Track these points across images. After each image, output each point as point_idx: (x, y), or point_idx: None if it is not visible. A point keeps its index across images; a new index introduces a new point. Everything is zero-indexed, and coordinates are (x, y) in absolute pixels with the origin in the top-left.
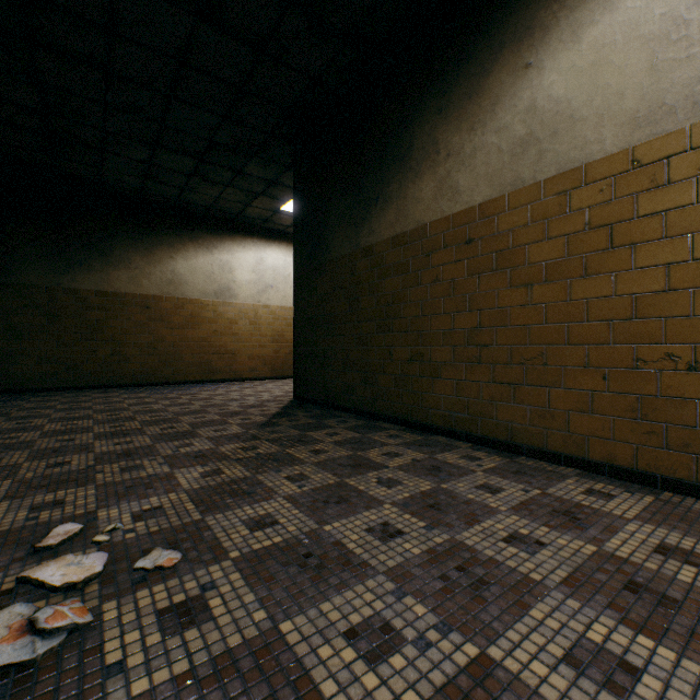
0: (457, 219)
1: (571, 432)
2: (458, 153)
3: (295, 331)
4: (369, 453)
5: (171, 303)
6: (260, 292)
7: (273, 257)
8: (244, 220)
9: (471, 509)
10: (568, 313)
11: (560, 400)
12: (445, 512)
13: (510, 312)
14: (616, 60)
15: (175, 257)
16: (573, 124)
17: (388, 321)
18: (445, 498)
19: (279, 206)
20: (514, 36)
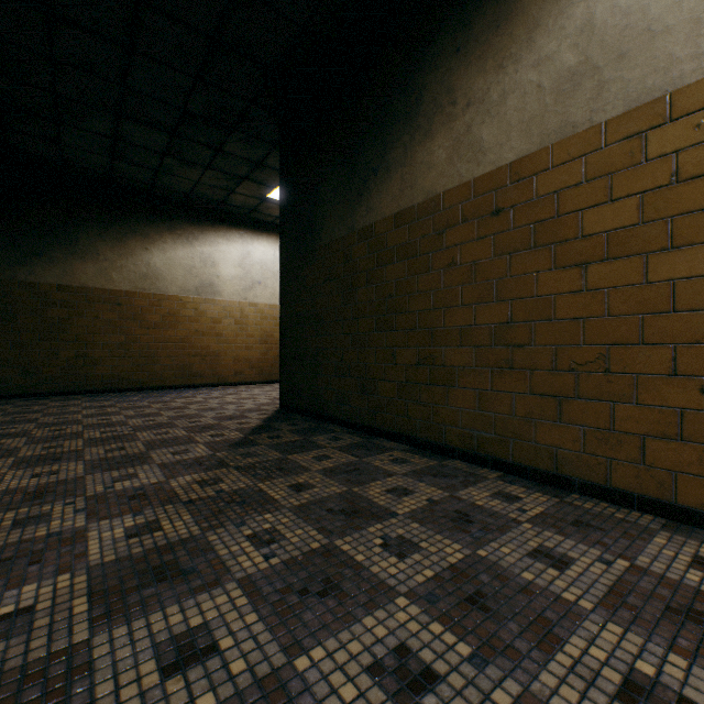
0: (480, 184)
1: (648, 465)
2: (482, 100)
3: (282, 330)
4: (368, 489)
5: (145, 300)
6: (247, 289)
7: (262, 251)
8: (229, 209)
9: (537, 606)
10: (643, 300)
11: (631, 420)
12: (497, 615)
13: (555, 301)
14: None
15: (150, 249)
16: (652, 38)
17: (391, 316)
18: (489, 579)
19: (266, 193)
20: None
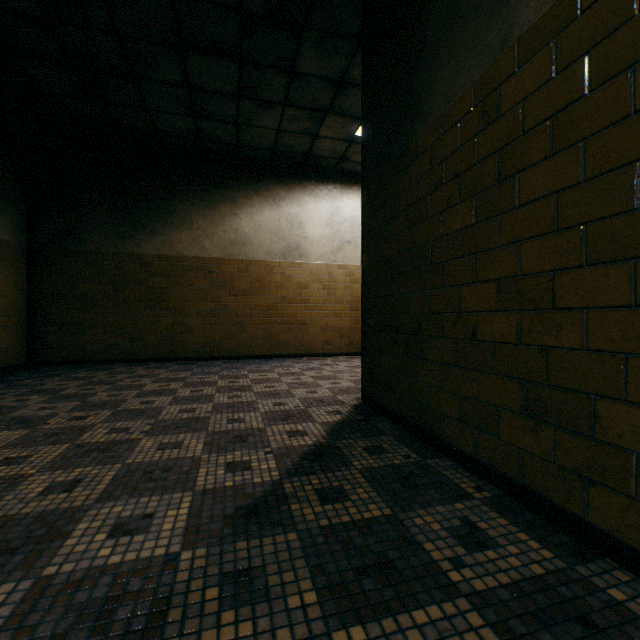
0: None
1: None
2: None
3: (364, 288)
4: None
5: (234, 266)
6: (335, 249)
7: (351, 206)
8: (315, 163)
9: None
10: None
11: None
12: None
13: None
14: None
15: (238, 214)
16: None
17: None
18: None
19: (353, 129)
20: None
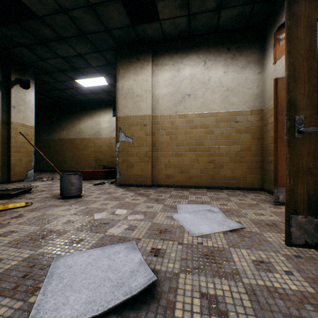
0: (70, 139)
1: (84, 168)
2: (70, 129)
3: None
4: (55, 173)
5: None
6: None
7: None
8: None
9: None
10: (83, 154)
11: (83, 165)
12: None
13: (77, 154)
14: (87, 128)
15: None
16: (84, 133)
17: (57, 153)
18: None
19: None
20: (78, 118)
